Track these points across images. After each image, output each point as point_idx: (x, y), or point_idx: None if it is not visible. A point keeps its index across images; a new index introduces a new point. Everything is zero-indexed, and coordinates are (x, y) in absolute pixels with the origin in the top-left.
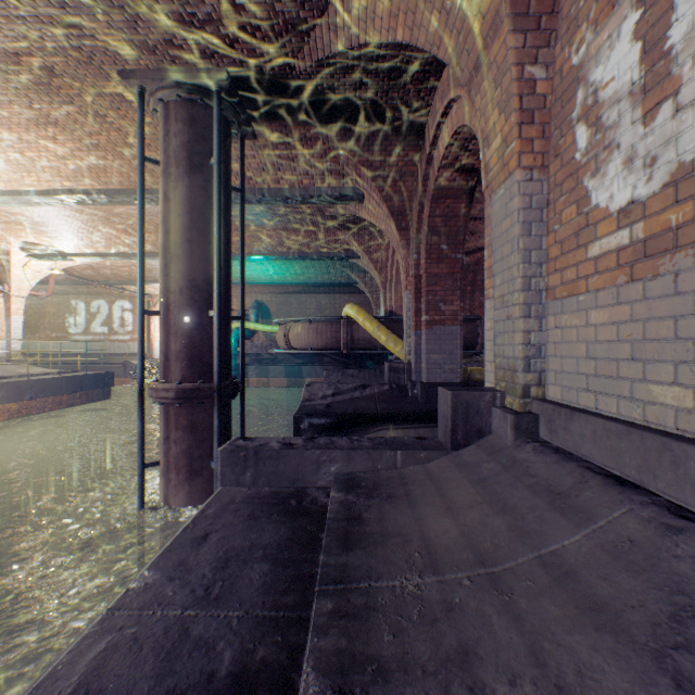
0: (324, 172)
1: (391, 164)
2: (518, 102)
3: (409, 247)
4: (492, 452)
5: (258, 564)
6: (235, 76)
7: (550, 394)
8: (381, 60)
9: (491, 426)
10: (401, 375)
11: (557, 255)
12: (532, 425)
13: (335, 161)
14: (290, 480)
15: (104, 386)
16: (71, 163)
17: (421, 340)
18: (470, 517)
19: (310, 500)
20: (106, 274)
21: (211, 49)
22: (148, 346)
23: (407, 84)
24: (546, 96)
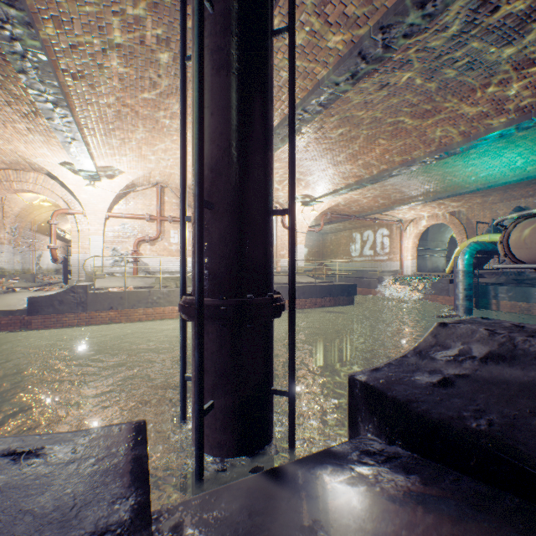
0: None
1: None
2: None
3: None
4: None
5: None
6: None
7: None
8: None
9: None
10: None
11: None
12: None
13: None
14: None
15: (347, 294)
16: None
17: None
18: None
19: None
20: (356, 209)
21: None
22: (399, 265)
23: None
24: None
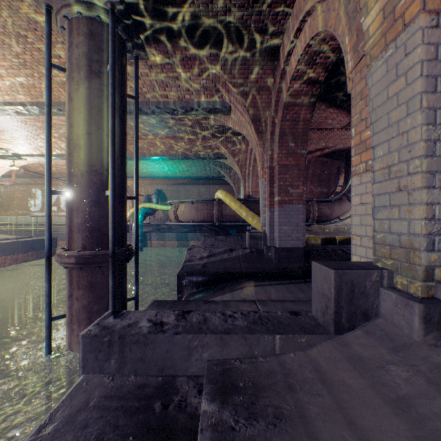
0: (201, 88)
1: (252, 80)
2: None
3: (265, 145)
4: (395, 347)
5: None
6: None
7: None
8: None
9: (378, 308)
10: (258, 241)
11: None
12: None
13: (209, 79)
14: (158, 367)
15: None
16: (6, 79)
17: (274, 215)
18: None
19: (177, 401)
20: (53, 170)
21: None
22: None
23: (268, 6)
24: None
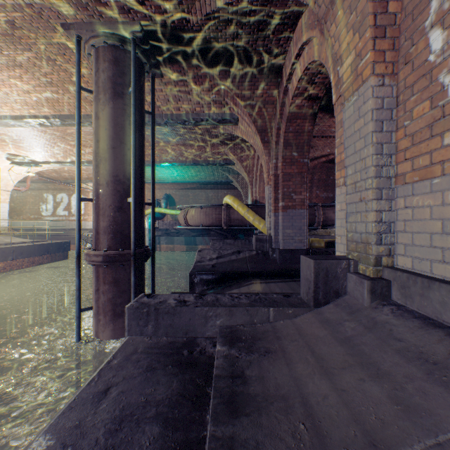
0: (210, 102)
1: (258, 95)
2: (373, 20)
3: (270, 154)
4: (351, 311)
5: (150, 426)
6: (146, 28)
7: (399, 263)
8: (253, 13)
9: (346, 288)
10: (264, 244)
11: (408, 146)
12: (385, 289)
13: (218, 94)
14: (183, 331)
15: (64, 250)
16: (33, 96)
17: (279, 219)
18: (346, 380)
19: (199, 350)
20: (66, 176)
21: (127, 5)
22: None
23: (271, 34)
24: (396, 14)
